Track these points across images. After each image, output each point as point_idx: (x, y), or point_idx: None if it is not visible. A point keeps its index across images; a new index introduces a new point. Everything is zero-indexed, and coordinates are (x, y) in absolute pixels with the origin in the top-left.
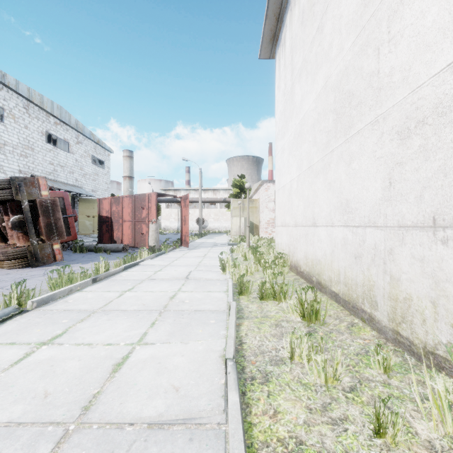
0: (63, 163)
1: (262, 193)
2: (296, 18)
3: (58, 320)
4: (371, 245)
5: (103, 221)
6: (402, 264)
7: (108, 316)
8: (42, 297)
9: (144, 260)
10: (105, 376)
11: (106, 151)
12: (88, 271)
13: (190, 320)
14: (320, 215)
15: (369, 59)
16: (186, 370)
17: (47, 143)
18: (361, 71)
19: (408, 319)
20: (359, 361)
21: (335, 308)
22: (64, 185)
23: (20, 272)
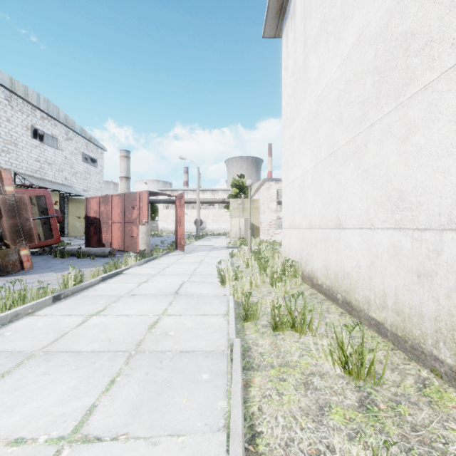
0: (51, 161)
1: (263, 193)
2: None
3: None
4: (455, 259)
5: (91, 223)
6: None
7: (48, 364)
8: None
9: (130, 267)
10: None
11: (99, 149)
12: (50, 285)
13: (170, 373)
14: (349, 214)
15: None
16: None
17: (32, 138)
18: None
19: None
20: None
21: (382, 347)
22: (52, 183)
23: None
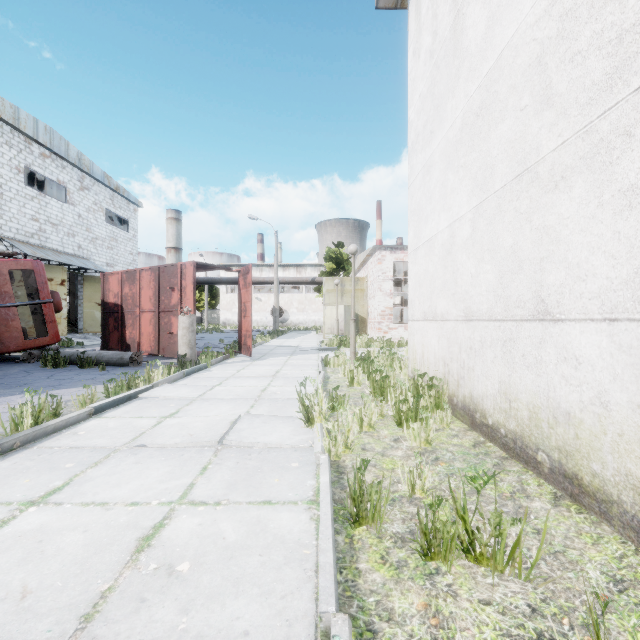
0: (56, 220)
1: (372, 267)
2: None
3: None
4: None
5: (110, 312)
6: None
7: None
8: None
9: (155, 386)
10: None
11: (131, 205)
12: None
13: None
14: (572, 290)
15: None
16: None
17: (26, 186)
18: None
19: None
20: None
21: None
22: (57, 253)
23: None
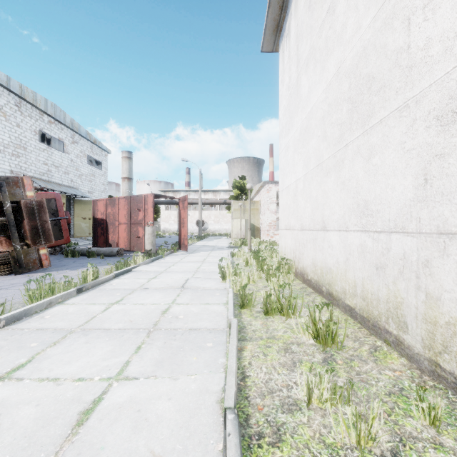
0: (57, 164)
1: (263, 195)
2: (303, 3)
3: (26, 344)
4: (398, 254)
5: (98, 224)
6: (443, 280)
7: (87, 337)
8: (13, 313)
9: (139, 265)
10: (65, 432)
11: (103, 152)
12: (73, 280)
13: (182, 342)
14: (331, 218)
15: (395, 34)
16: (172, 424)
17: (40, 142)
18: (384, 50)
19: (452, 349)
20: (394, 405)
21: (352, 326)
22: (59, 186)
23: (1, 280)
